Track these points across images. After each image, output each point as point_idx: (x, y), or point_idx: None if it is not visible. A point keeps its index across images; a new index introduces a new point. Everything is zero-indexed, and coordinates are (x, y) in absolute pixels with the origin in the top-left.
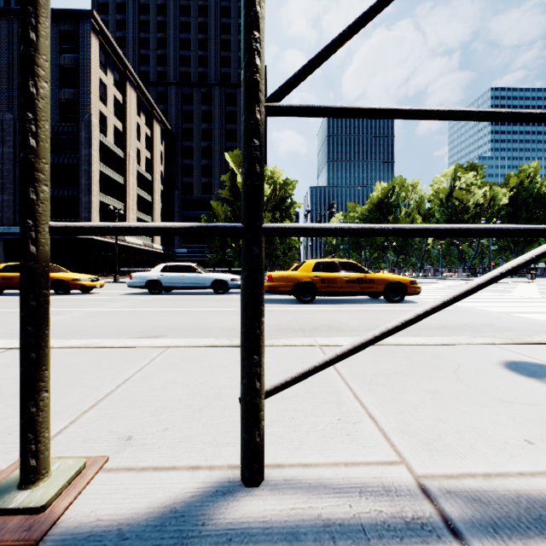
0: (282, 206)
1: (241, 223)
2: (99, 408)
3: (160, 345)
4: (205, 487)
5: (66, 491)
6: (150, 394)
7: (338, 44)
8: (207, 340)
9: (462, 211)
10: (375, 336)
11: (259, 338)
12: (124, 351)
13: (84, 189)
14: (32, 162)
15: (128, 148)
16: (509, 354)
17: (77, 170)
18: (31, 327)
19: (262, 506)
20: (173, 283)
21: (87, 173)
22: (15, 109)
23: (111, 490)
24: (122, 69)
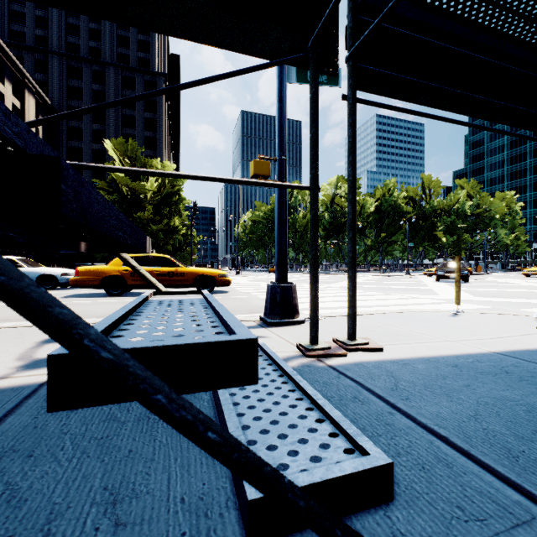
0: (169, 200)
1: None
2: None
3: None
4: None
5: None
6: None
7: None
8: None
9: (342, 215)
10: None
11: None
12: None
13: None
14: None
15: None
16: None
17: None
18: None
19: None
20: None
21: None
22: None
23: None
24: None
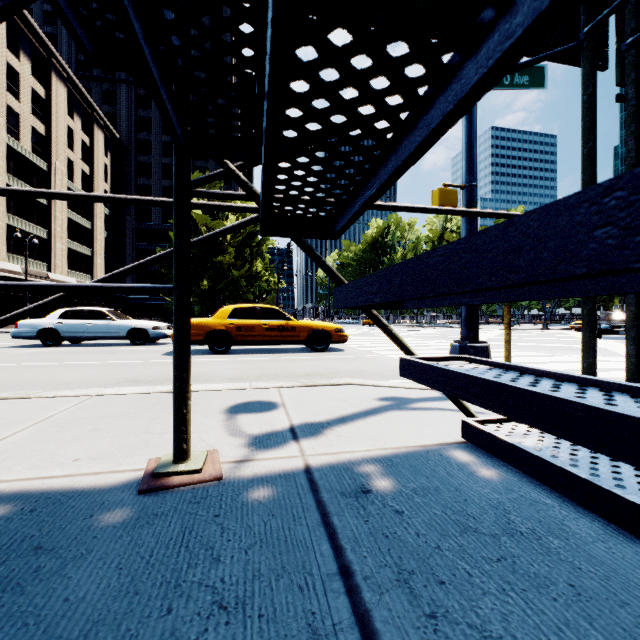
0: (252, 241)
1: None
2: None
3: None
4: None
5: None
6: None
7: None
8: None
9: None
10: None
11: None
12: None
13: None
14: None
15: (54, 158)
16: (269, 395)
17: None
18: None
19: None
20: (76, 333)
21: None
22: None
23: None
24: (45, 55)
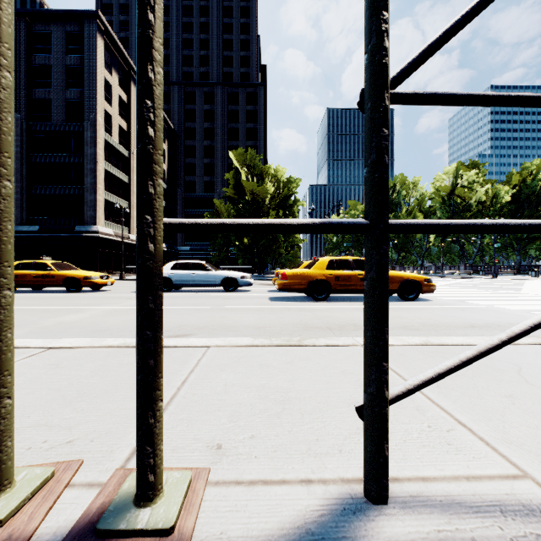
0: (286, 204)
1: (365, 219)
2: (171, 412)
3: (200, 344)
4: (329, 504)
5: (185, 509)
6: (216, 397)
7: (459, 27)
8: (246, 340)
9: (464, 208)
10: (502, 341)
11: (387, 343)
12: (166, 350)
13: (89, 188)
14: (151, 153)
15: (132, 147)
16: None
17: (83, 169)
18: (150, 331)
19: (404, 527)
20: (183, 281)
21: (93, 172)
22: (22, 109)
23: (229, 507)
24: (126, 69)
